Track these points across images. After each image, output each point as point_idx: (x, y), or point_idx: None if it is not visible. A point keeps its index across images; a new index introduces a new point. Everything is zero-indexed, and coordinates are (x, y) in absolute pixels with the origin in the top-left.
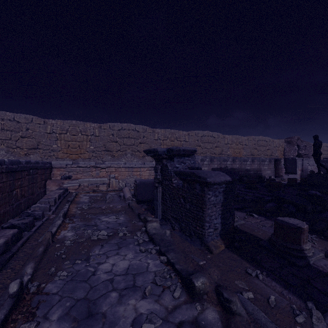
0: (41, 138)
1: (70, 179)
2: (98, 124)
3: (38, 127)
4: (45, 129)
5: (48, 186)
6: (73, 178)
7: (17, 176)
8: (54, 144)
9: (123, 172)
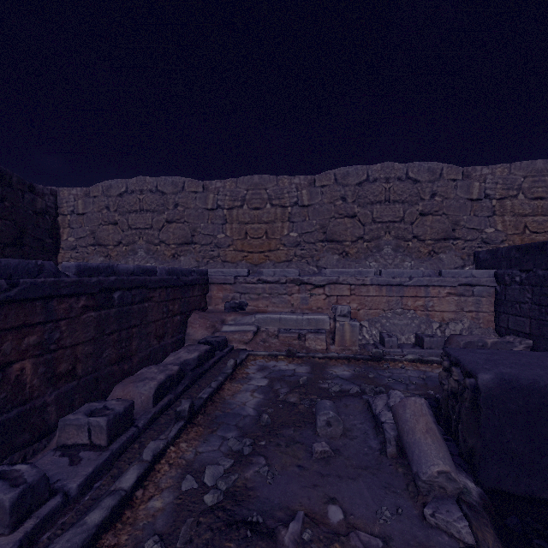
0: (198, 220)
1: (243, 311)
2: (307, 177)
3: (193, 199)
4: (204, 202)
5: (190, 327)
6: (249, 308)
7: (8, 317)
8: (219, 233)
9: (372, 298)
